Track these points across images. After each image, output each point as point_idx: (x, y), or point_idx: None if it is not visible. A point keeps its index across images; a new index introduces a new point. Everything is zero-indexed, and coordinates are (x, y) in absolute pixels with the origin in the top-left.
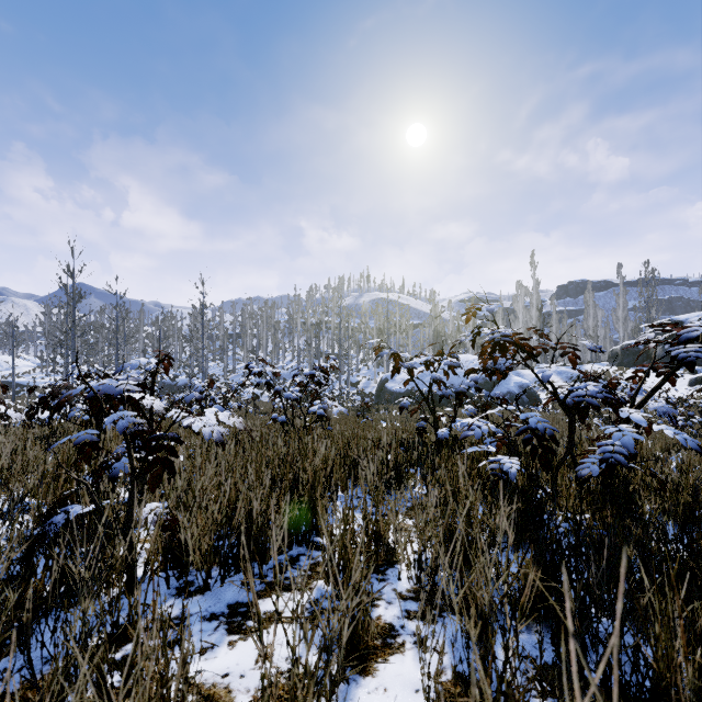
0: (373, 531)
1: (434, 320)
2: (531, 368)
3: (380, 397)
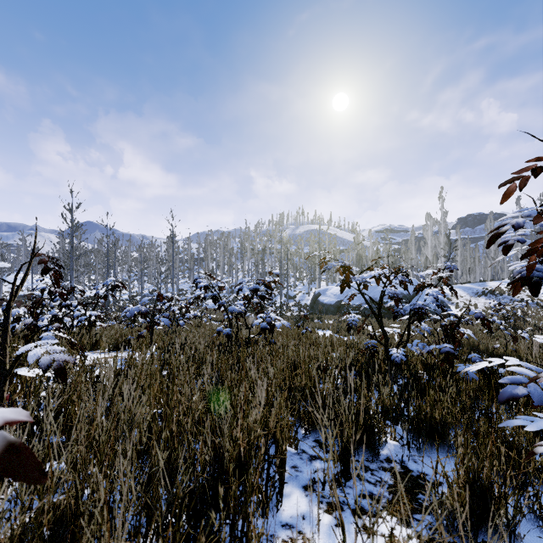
0: None
1: (357, 246)
2: None
3: (313, 308)
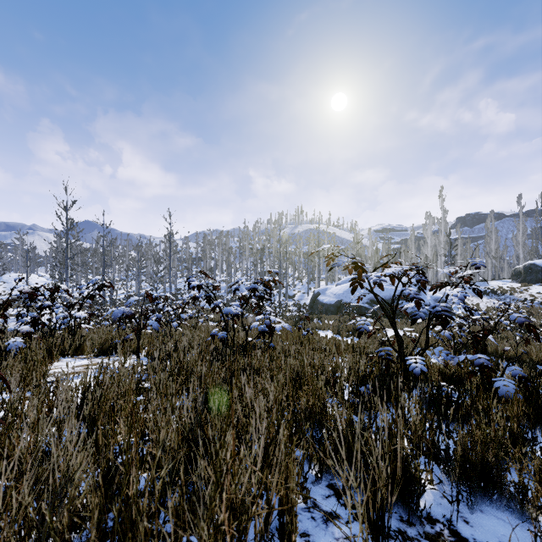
0: None
1: (356, 245)
2: None
3: (313, 308)
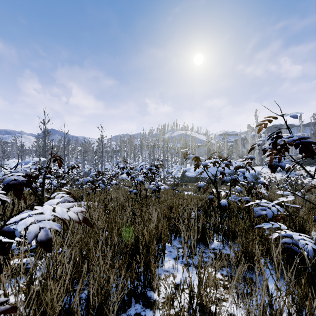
0: (197, 303)
1: (208, 143)
2: (301, 165)
3: (182, 179)
